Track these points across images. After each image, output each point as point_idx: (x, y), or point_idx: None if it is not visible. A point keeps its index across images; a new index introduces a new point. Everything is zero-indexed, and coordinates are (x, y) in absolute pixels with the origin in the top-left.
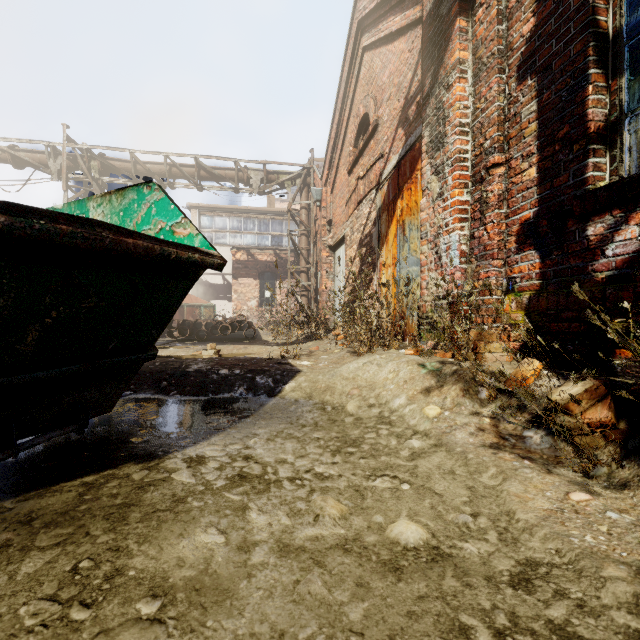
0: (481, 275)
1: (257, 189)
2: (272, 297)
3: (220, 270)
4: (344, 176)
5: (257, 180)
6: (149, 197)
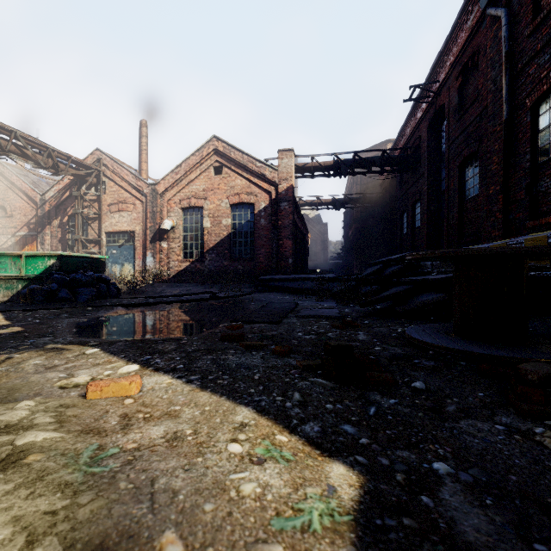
0: None
1: None
2: None
3: None
4: None
5: None
6: None
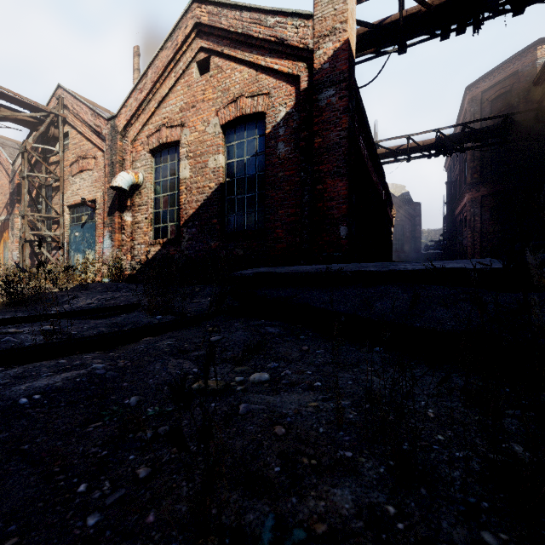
0: None
1: None
2: None
3: None
4: None
5: None
6: None
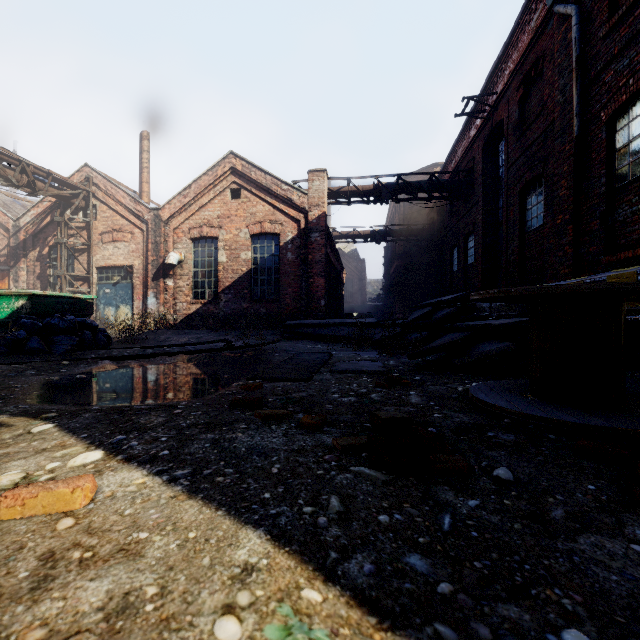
0: None
1: None
2: None
3: None
4: None
5: None
6: None
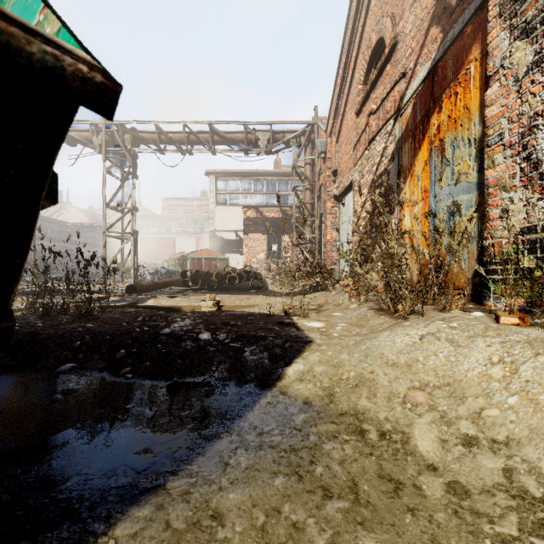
0: None
1: (264, 149)
2: (278, 250)
3: (104, 112)
4: (351, 120)
5: (264, 140)
6: (6, 4)
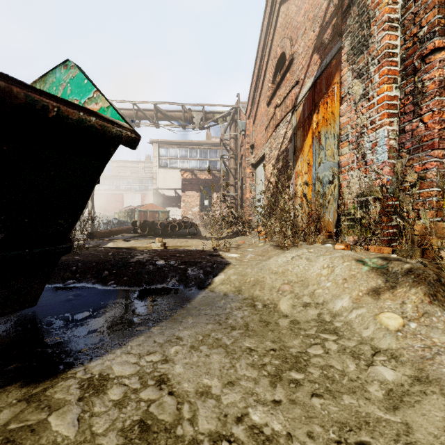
0: (415, 168)
1: (198, 125)
2: (209, 205)
3: (133, 147)
4: (264, 108)
5: (198, 118)
6: (65, 76)
